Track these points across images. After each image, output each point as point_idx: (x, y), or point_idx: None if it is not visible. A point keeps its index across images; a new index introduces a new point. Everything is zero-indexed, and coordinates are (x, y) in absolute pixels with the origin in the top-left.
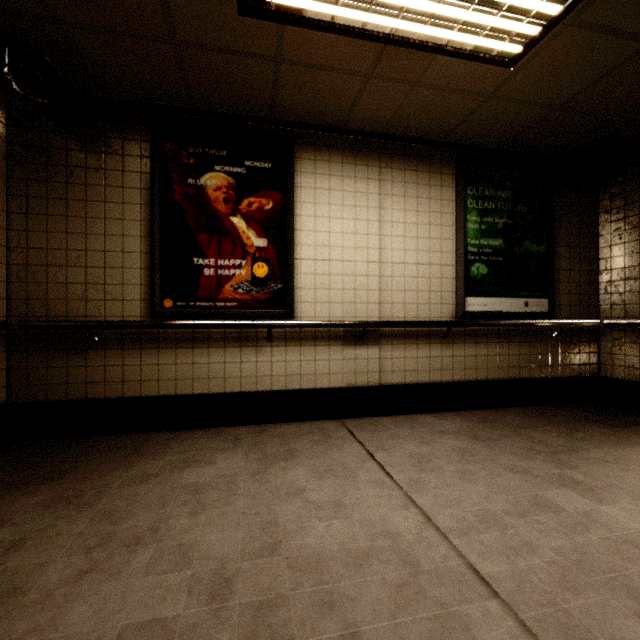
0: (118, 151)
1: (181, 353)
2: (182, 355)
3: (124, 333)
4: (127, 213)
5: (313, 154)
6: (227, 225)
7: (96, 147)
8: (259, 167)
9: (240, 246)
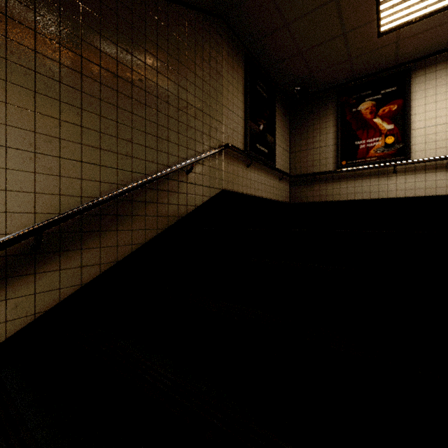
0: (324, 109)
1: (349, 183)
2: (349, 184)
3: (326, 177)
4: (327, 131)
5: (423, 72)
6: (371, 124)
7: (316, 110)
8: (388, 91)
9: (378, 131)
